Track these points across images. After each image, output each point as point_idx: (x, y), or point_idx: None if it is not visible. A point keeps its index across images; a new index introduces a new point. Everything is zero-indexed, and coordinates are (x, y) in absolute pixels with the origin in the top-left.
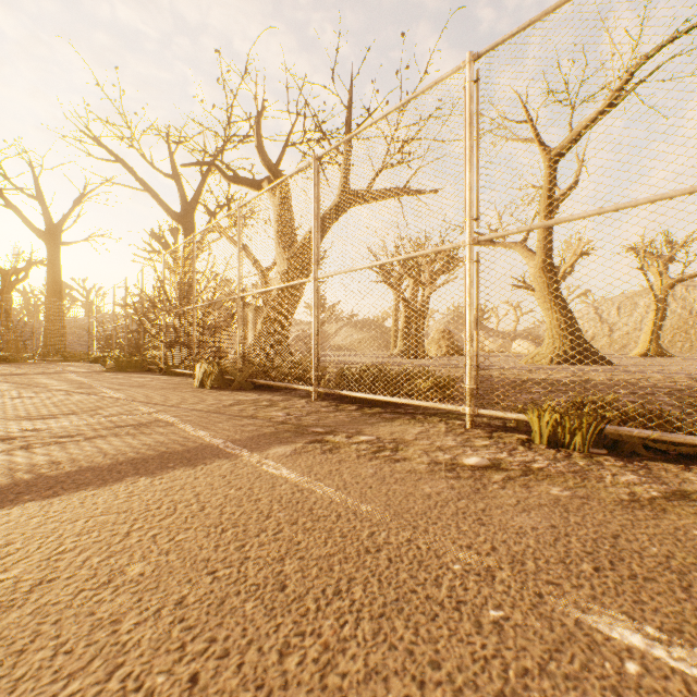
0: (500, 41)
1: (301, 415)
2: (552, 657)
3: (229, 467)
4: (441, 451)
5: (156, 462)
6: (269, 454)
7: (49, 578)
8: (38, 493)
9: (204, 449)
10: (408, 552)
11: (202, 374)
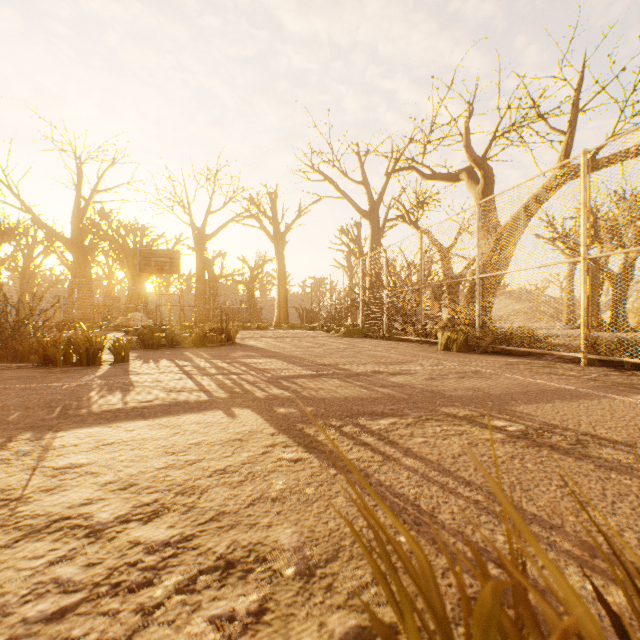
0: None
1: (598, 376)
2: None
3: (622, 403)
4: None
5: (550, 394)
6: (639, 399)
7: (634, 436)
8: (514, 401)
9: (568, 390)
10: None
11: (444, 340)
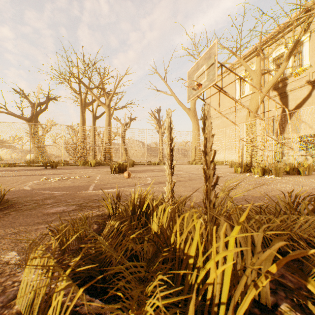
0: None
1: None
2: None
3: None
4: None
5: None
6: None
7: None
8: None
9: None
10: None
11: None
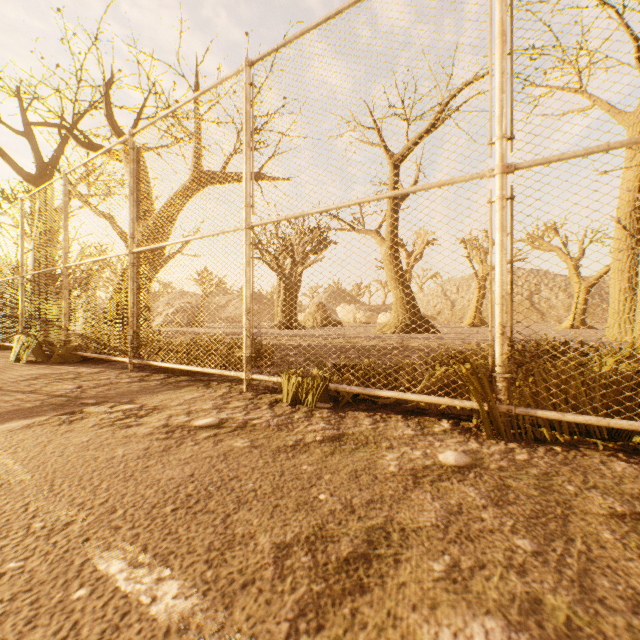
0: (266, 53)
1: (92, 387)
2: (13, 597)
3: None
4: (187, 414)
5: None
6: None
7: None
8: None
9: None
10: (6, 517)
11: (19, 347)
